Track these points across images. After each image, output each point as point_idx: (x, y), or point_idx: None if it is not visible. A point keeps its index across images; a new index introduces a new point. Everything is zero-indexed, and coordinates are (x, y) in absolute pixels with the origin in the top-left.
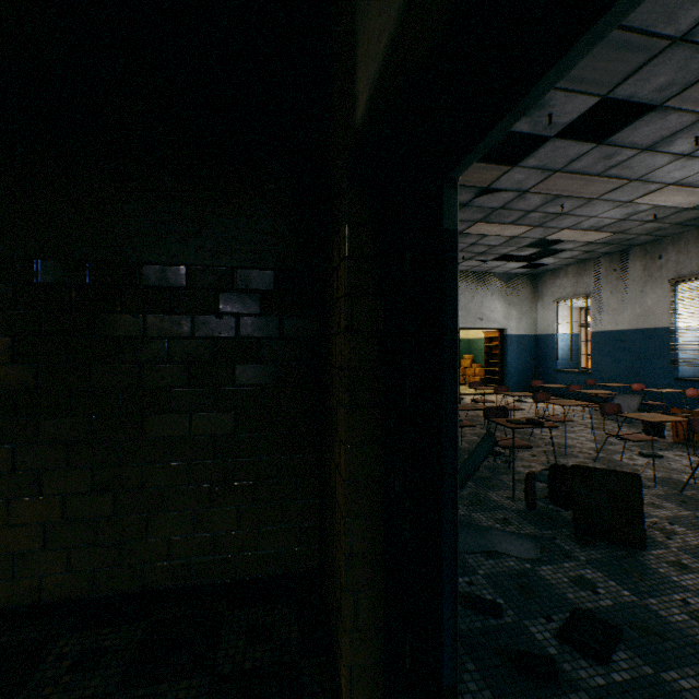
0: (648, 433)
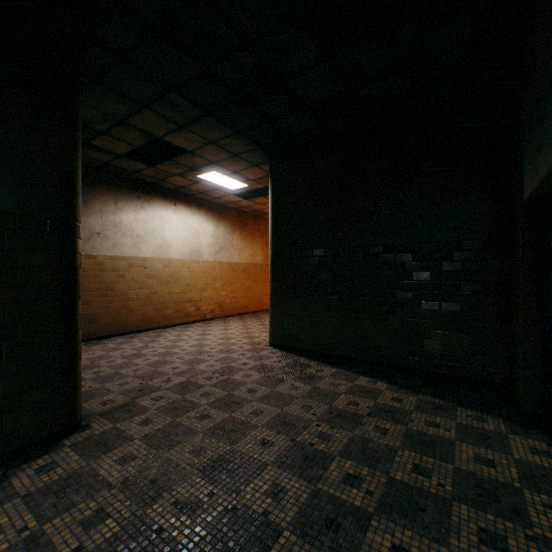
0: None
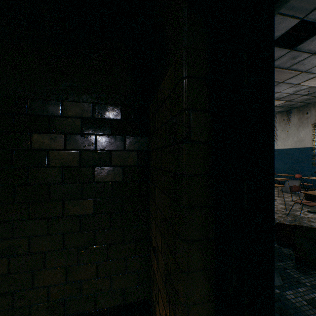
0: (307, 199)
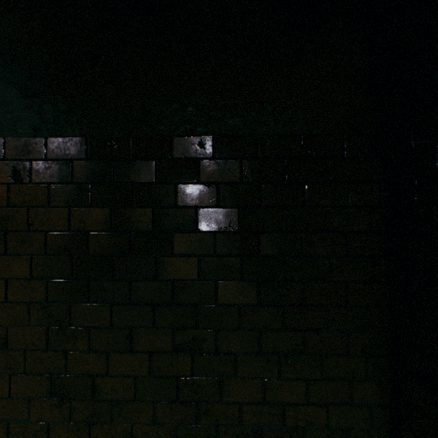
0: None
